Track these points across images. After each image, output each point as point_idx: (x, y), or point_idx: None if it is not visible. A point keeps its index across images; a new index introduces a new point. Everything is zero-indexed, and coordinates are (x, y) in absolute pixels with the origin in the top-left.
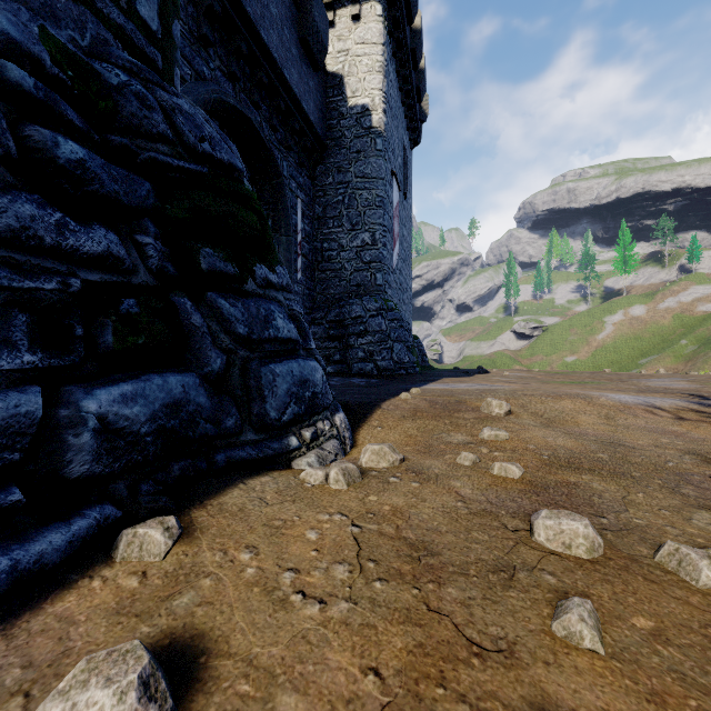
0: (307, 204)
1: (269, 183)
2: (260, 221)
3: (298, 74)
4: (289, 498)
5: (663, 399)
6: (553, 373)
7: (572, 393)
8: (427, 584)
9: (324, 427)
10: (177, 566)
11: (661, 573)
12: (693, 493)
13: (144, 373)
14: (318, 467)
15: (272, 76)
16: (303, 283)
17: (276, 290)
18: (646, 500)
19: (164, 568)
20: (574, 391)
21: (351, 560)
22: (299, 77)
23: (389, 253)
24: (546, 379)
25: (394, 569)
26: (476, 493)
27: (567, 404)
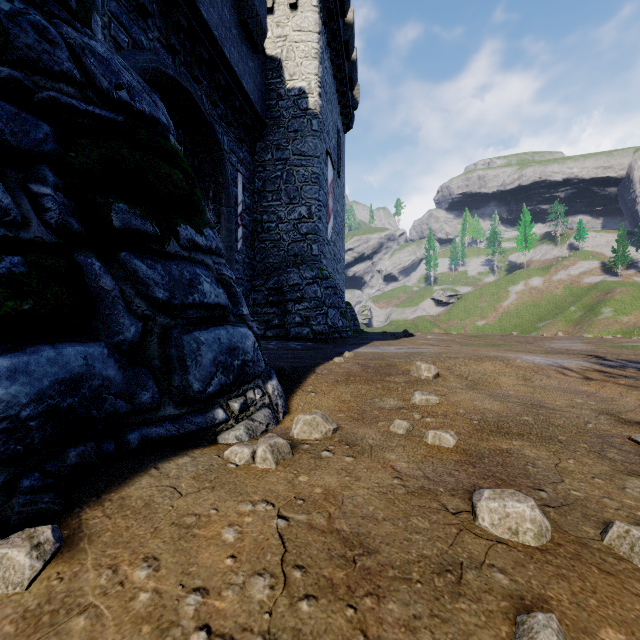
0: (247, 178)
1: (210, 156)
2: (187, 181)
3: (238, 54)
4: (208, 484)
5: (569, 360)
6: (470, 336)
7: (491, 356)
8: (363, 599)
9: (255, 396)
10: (43, 598)
11: (614, 561)
12: (619, 457)
13: (32, 344)
14: (245, 443)
15: (212, 52)
16: (244, 252)
17: (203, 253)
18: (577, 467)
19: (25, 603)
20: (492, 353)
21: (274, 568)
22: (239, 56)
23: (324, 226)
24: (464, 341)
25: (325, 578)
26: (412, 467)
27: (488, 366)
